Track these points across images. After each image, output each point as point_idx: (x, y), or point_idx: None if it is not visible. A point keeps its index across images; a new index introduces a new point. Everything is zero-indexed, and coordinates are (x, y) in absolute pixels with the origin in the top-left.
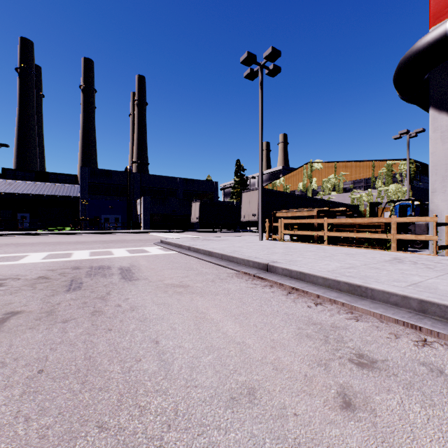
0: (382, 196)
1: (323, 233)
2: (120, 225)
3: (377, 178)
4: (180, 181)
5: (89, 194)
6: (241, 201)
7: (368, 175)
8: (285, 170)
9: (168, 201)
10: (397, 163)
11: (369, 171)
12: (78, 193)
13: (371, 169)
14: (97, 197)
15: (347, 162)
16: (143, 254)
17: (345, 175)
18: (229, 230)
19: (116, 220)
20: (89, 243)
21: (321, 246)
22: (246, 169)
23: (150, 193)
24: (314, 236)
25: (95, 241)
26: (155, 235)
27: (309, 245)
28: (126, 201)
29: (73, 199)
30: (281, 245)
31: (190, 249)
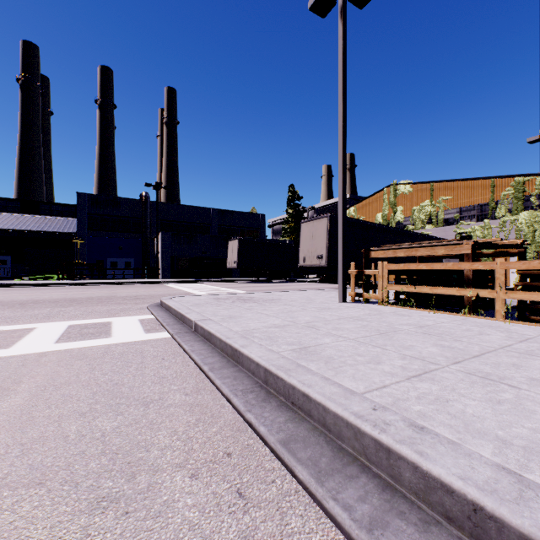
0: (507, 229)
1: (492, 293)
2: (133, 271)
3: (499, 204)
4: (215, 213)
5: (90, 229)
6: (295, 239)
7: (484, 199)
8: (353, 200)
9: (196, 239)
10: (532, 179)
11: (485, 193)
12: (76, 229)
13: (488, 190)
14: (101, 233)
15: (450, 182)
16: (81, 344)
17: (447, 200)
18: (281, 279)
19: (127, 266)
20: (36, 306)
21: (498, 325)
22: (302, 197)
23: (173, 229)
24: (464, 297)
25: (60, 299)
26: (171, 287)
27: (460, 318)
28: (140, 239)
29: (71, 237)
30: (397, 318)
31: (197, 330)
